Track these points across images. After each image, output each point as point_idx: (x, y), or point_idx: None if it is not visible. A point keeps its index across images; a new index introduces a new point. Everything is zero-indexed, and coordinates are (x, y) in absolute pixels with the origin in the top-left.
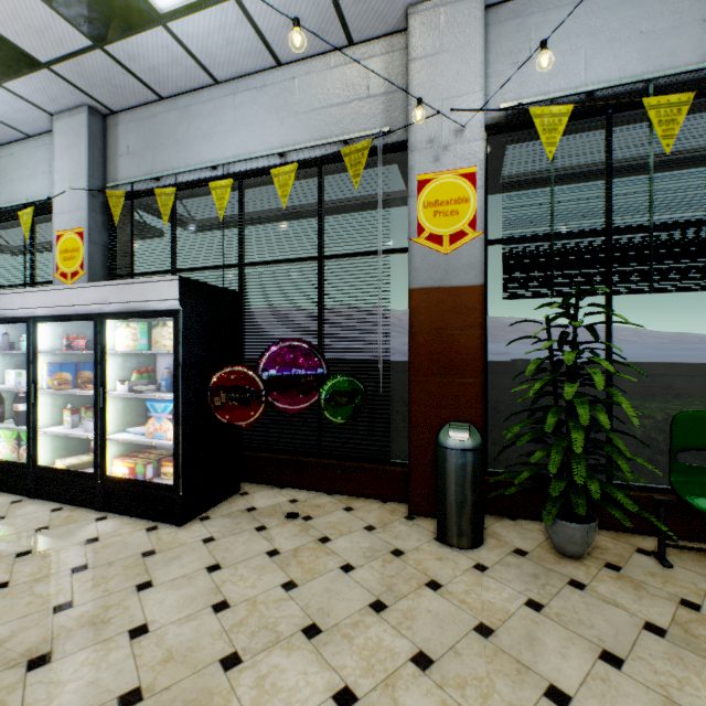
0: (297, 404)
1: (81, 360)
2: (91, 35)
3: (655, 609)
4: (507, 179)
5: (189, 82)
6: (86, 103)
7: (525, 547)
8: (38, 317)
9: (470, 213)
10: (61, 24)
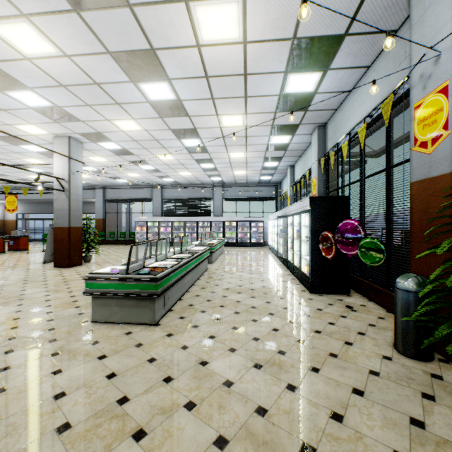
0: (349, 251)
1: None
2: (302, 110)
3: (451, 434)
4: None
5: (339, 99)
6: (316, 126)
7: (448, 380)
8: (293, 214)
9: (443, 118)
10: (295, 113)
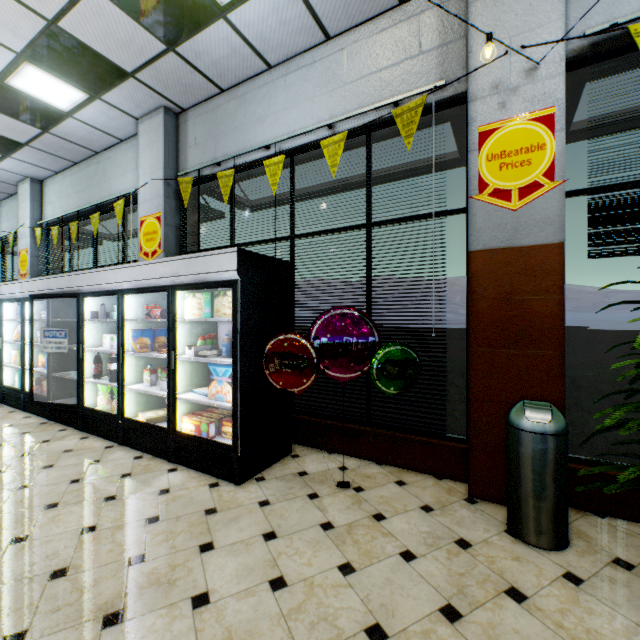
0: (348, 372)
1: (158, 326)
2: (164, 40)
3: None
4: (579, 125)
5: (245, 71)
6: (163, 104)
7: (628, 558)
8: (124, 289)
9: (546, 161)
10: (141, 34)
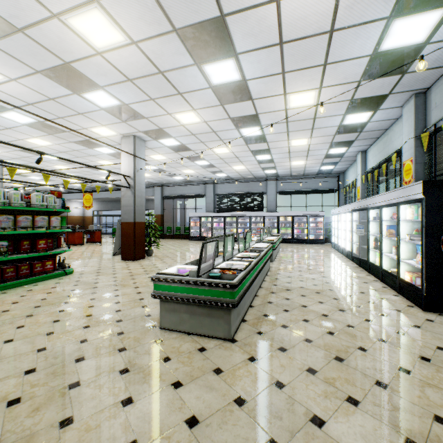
0: None
1: None
2: (398, 73)
3: None
4: None
5: None
6: (412, 94)
7: None
8: (381, 205)
9: None
10: (386, 79)
